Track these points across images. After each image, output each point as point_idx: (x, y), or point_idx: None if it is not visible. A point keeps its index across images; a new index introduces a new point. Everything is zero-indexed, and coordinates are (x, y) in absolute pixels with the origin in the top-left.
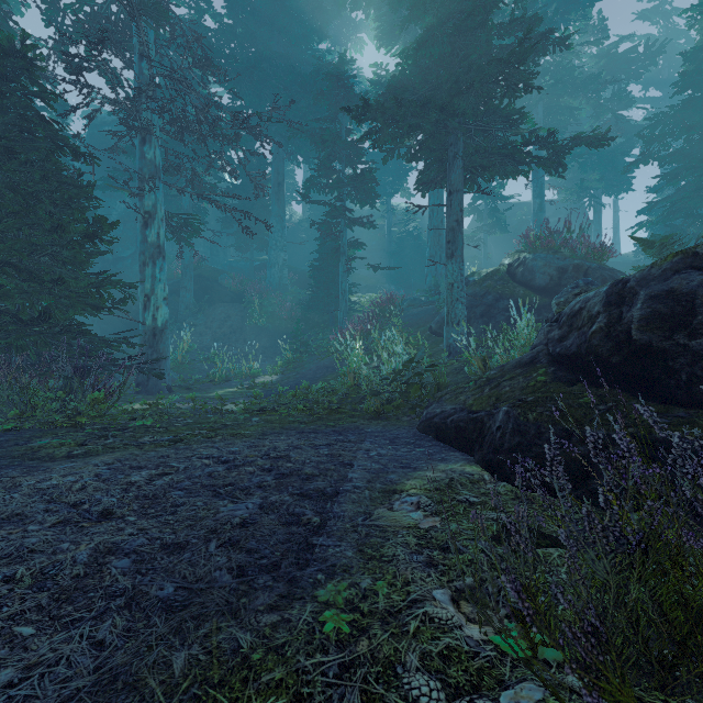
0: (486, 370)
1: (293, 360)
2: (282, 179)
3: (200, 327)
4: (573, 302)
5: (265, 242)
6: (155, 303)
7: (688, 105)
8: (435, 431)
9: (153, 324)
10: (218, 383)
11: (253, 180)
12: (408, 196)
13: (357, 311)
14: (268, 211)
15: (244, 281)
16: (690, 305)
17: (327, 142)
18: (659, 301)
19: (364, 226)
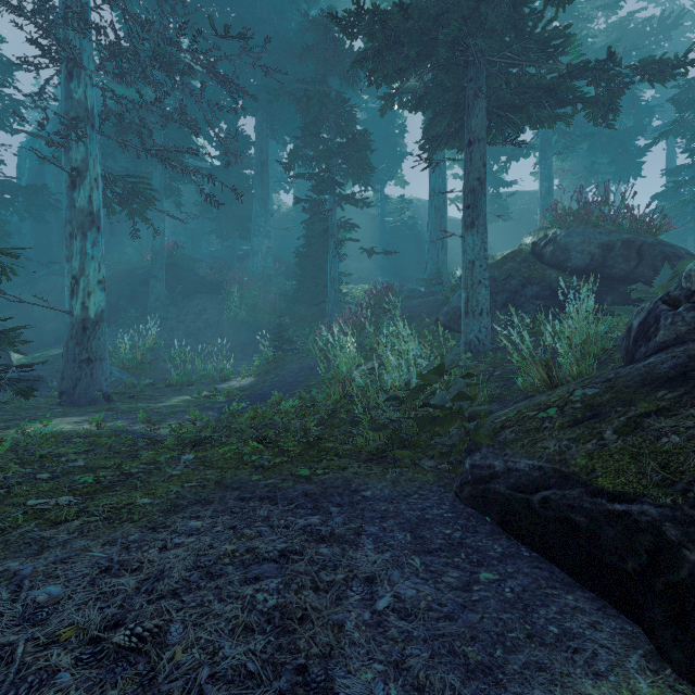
0: (552, 382)
1: (274, 359)
2: (266, 158)
3: (172, 321)
4: None
5: (248, 228)
6: (85, 287)
7: None
8: (499, 510)
9: (82, 314)
10: (177, 388)
11: (222, 143)
12: (402, 184)
13: (348, 303)
14: (251, 194)
15: (224, 271)
16: None
17: (313, 99)
18: None
19: (356, 205)
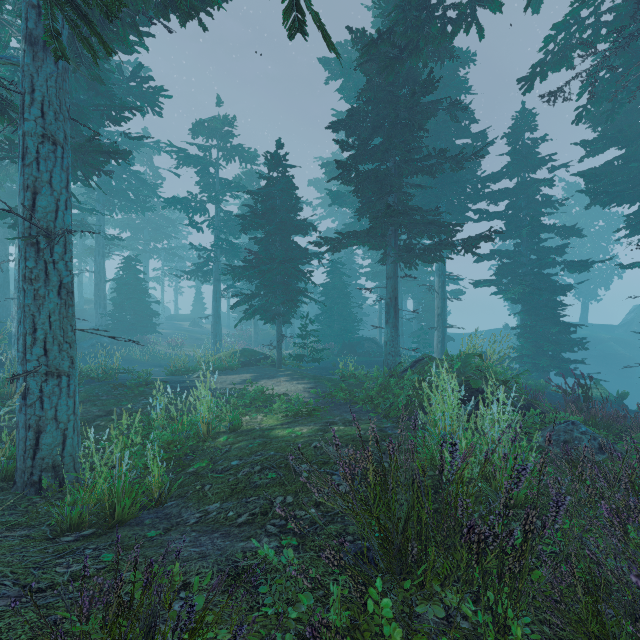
0: None
1: None
2: None
3: None
4: None
5: None
6: None
7: None
8: None
9: None
10: None
11: None
12: None
13: None
14: None
15: None
16: None
17: None
18: None
19: None
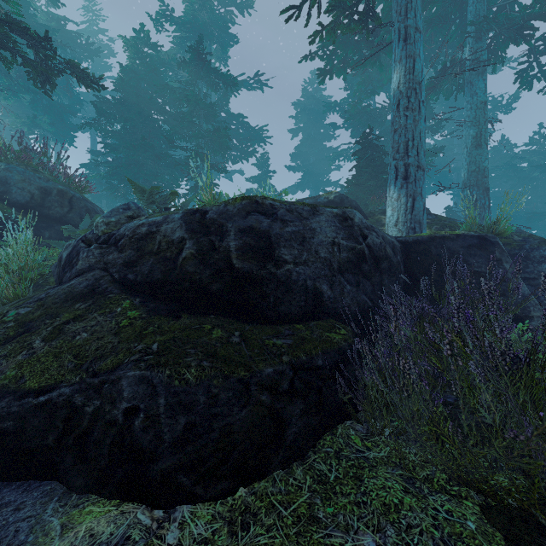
0: None
1: None
2: None
3: None
4: (133, 224)
5: None
6: None
7: (124, 104)
8: None
9: None
10: None
11: None
12: None
13: None
14: None
15: None
16: (269, 241)
17: None
18: (247, 235)
19: None
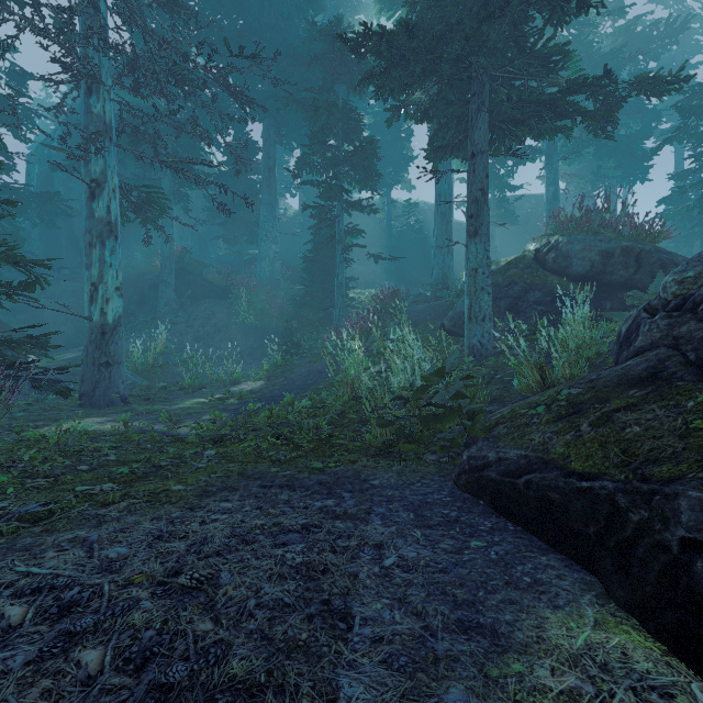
0: (545, 384)
1: (283, 363)
2: (274, 164)
3: (181, 326)
4: None
5: (255, 233)
6: (104, 294)
7: None
8: (491, 494)
9: (101, 320)
10: (190, 391)
11: (233, 152)
12: (408, 188)
13: (355, 308)
14: (258, 200)
15: (232, 276)
16: None
17: (321, 108)
18: None
19: (363, 211)
